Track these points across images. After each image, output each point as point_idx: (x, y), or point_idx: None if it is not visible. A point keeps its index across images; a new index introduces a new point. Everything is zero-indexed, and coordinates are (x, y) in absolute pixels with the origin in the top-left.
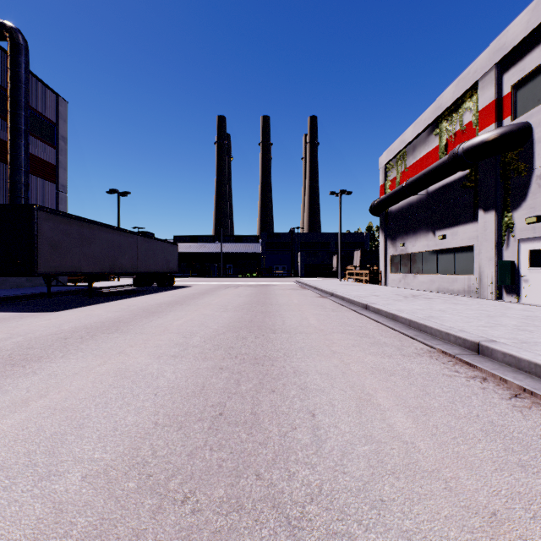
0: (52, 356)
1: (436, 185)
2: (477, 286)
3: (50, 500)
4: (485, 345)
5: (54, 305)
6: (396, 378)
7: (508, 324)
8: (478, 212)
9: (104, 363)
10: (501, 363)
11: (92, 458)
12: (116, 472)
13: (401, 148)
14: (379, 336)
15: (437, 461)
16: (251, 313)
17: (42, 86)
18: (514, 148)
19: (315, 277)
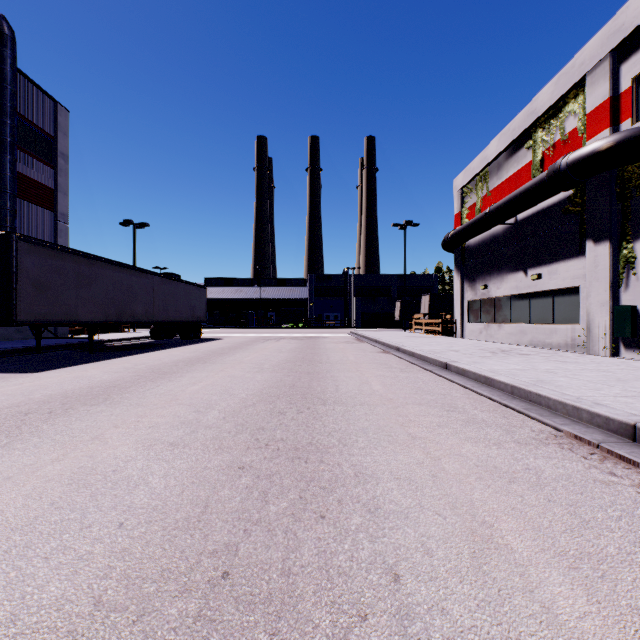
0: None
1: (528, 211)
2: (584, 339)
3: None
4: None
5: (39, 363)
6: (520, 487)
7: None
8: (586, 244)
9: (62, 456)
10: None
11: None
12: None
13: (482, 167)
14: (473, 410)
15: None
16: (294, 374)
17: (36, 90)
18: (637, 159)
19: (374, 328)
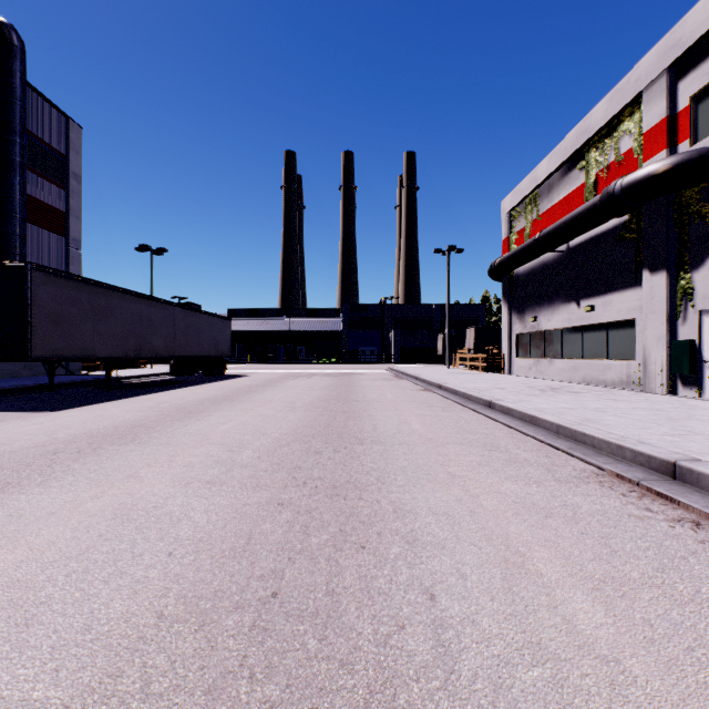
0: (26, 482)
1: (581, 237)
2: (640, 376)
3: None
4: (687, 466)
5: (55, 402)
6: (556, 522)
7: (704, 431)
8: (642, 273)
9: (101, 494)
10: None
11: (26, 700)
12: None
13: (531, 188)
14: (516, 450)
15: None
16: (328, 413)
17: (46, 105)
18: (695, 183)
19: (414, 363)
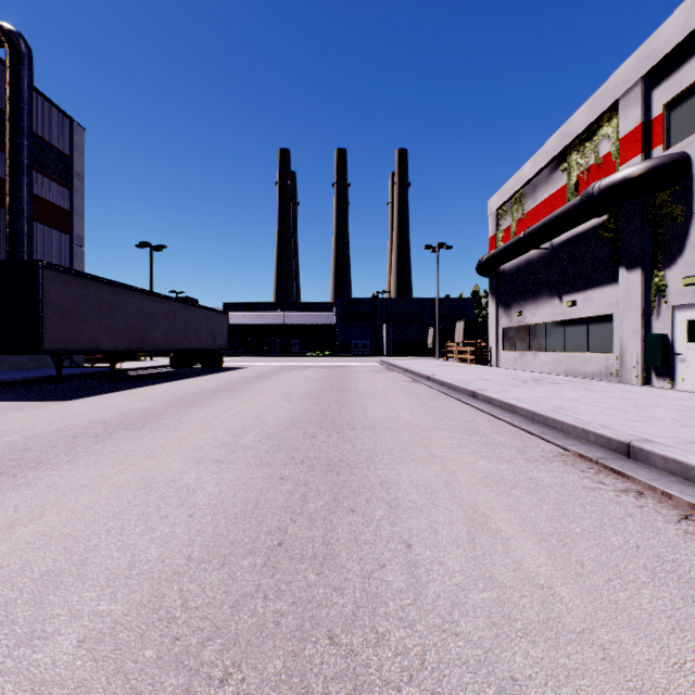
0: (55, 461)
1: (563, 236)
2: (617, 368)
3: (28, 677)
4: (638, 446)
5: (65, 392)
6: (519, 492)
7: (664, 417)
8: (620, 271)
9: (124, 470)
10: (661, 472)
11: (95, 611)
12: (127, 634)
13: (517, 188)
14: (493, 434)
15: (588, 617)
16: (322, 402)
17: (51, 108)
18: (667, 186)
19: (405, 356)
